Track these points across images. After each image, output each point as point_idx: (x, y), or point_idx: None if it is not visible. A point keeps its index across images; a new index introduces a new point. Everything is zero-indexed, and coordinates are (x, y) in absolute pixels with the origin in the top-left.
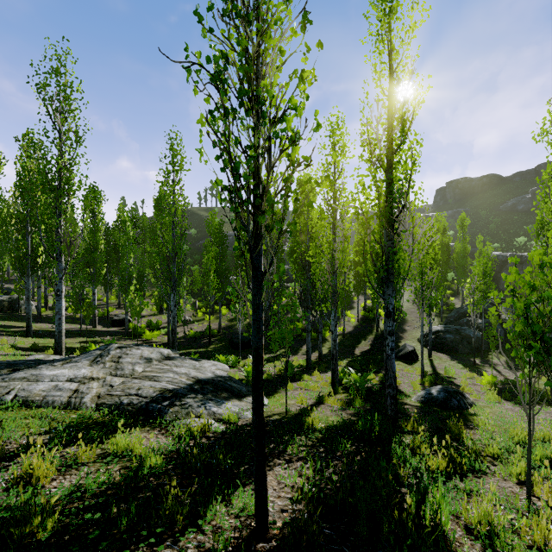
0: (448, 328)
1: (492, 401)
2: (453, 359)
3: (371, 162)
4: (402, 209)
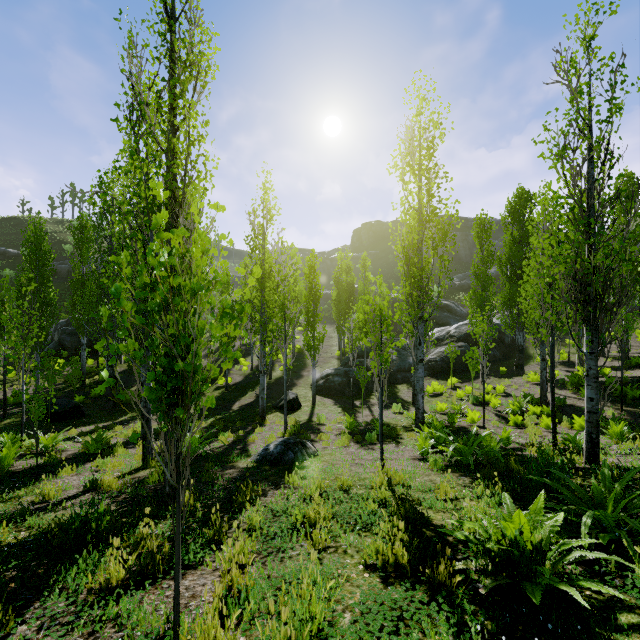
0: (339, 370)
1: (341, 446)
2: (336, 403)
3: (134, 133)
4: (175, 204)
